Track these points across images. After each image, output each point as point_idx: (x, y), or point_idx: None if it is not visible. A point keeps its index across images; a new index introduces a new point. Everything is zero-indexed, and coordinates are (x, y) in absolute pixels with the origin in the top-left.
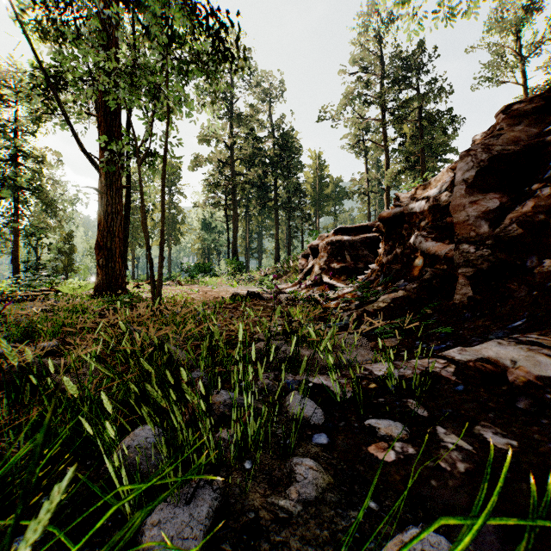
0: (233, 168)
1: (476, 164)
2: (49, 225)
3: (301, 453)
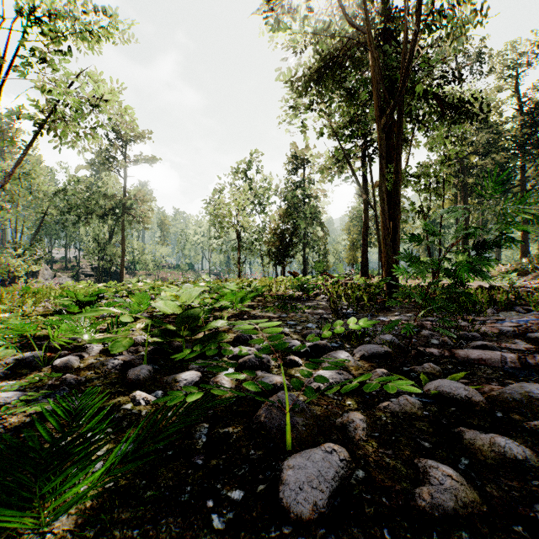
0: (463, 164)
1: None
2: (319, 238)
3: (516, 313)
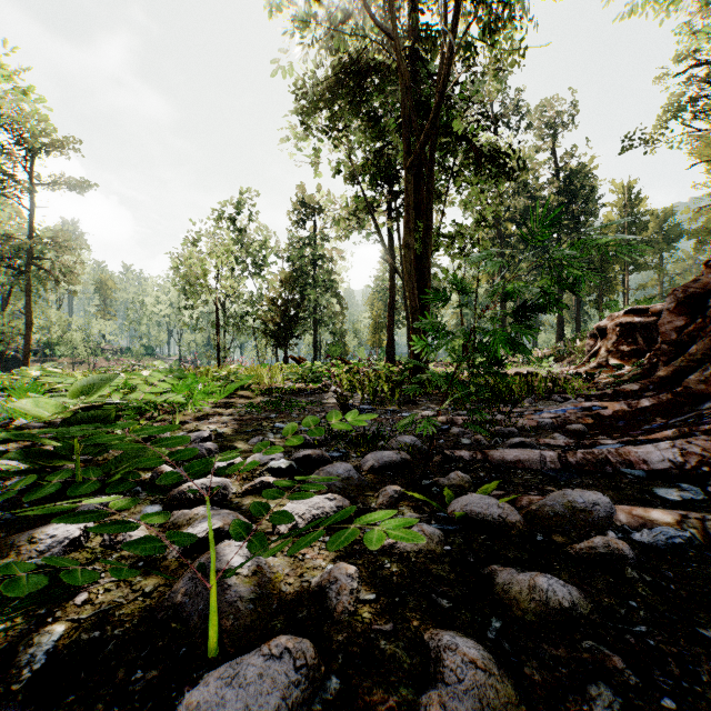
0: (501, 231)
1: (675, 300)
2: (334, 314)
3: (554, 403)
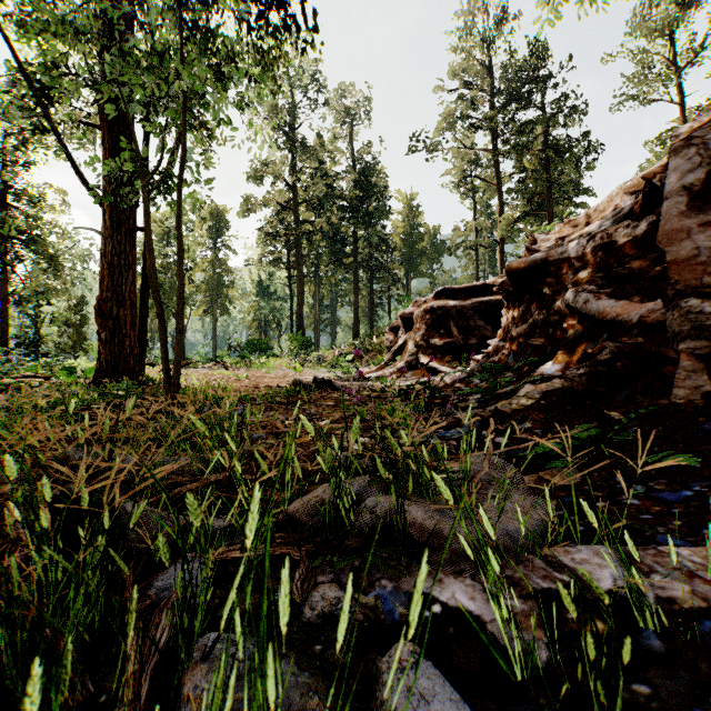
0: (298, 213)
1: (705, 158)
2: (50, 288)
3: None
